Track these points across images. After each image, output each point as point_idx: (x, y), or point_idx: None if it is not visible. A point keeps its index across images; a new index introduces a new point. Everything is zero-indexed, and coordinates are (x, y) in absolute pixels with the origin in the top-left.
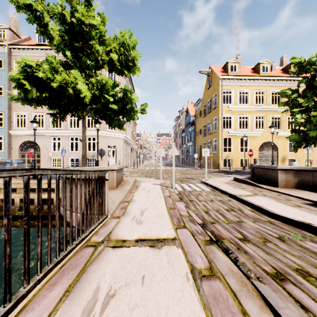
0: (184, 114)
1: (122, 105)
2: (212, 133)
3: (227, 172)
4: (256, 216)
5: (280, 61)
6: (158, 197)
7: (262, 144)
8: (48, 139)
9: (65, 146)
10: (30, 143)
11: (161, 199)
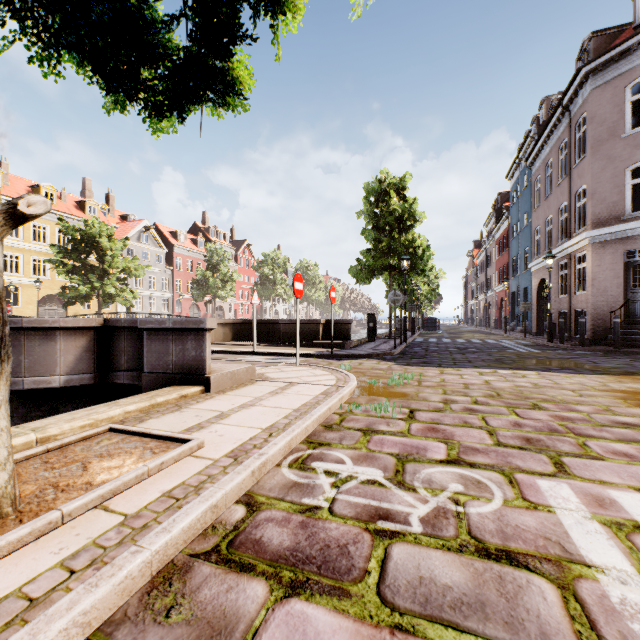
0: None
1: None
2: None
3: None
4: None
5: (83, 183)
6: None
7: (45, 297)
8: None
9: None
10: None
11: None
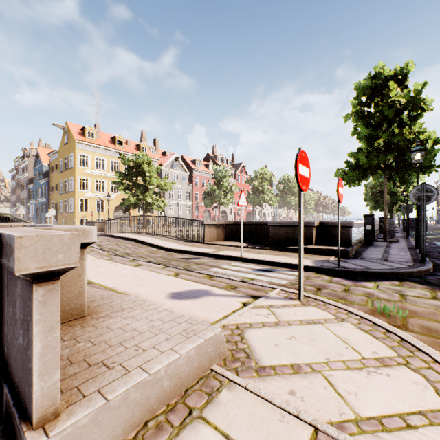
0: (32, 157)
1: None
2: (69, 193)
3: None
4: None
5: (141, 134)
6: None
7: (118, 206)
8: None
9: None
10: None
11: None
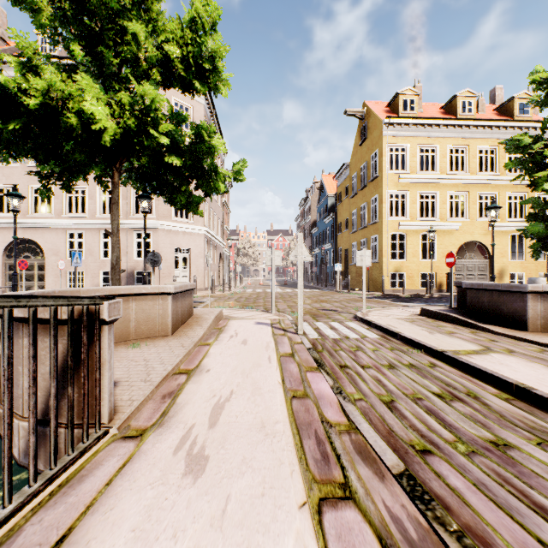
0: (315, 193)
1: (192, 159)
2: (369, 226)
3: (398, 297)
4: (530, 418)
5: (490, 97)
6: (265, 358)
7: (461, 246)
8: (60, 235)
9: (92, 249)
10: (28, 244)
11: (271, 365)
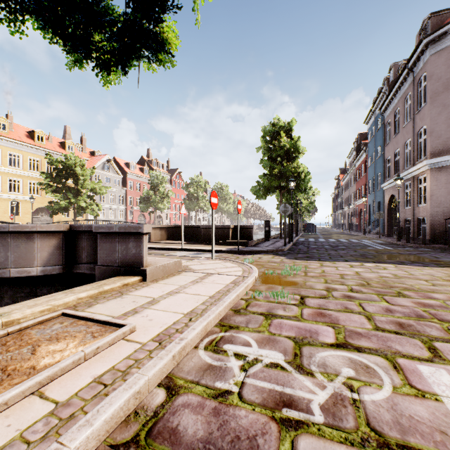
0: None
1: None
2: None
3: None
4: None
5: (64, 129)
6: None
7: (37, 209)
8: None
9: None
10: None
11: None
